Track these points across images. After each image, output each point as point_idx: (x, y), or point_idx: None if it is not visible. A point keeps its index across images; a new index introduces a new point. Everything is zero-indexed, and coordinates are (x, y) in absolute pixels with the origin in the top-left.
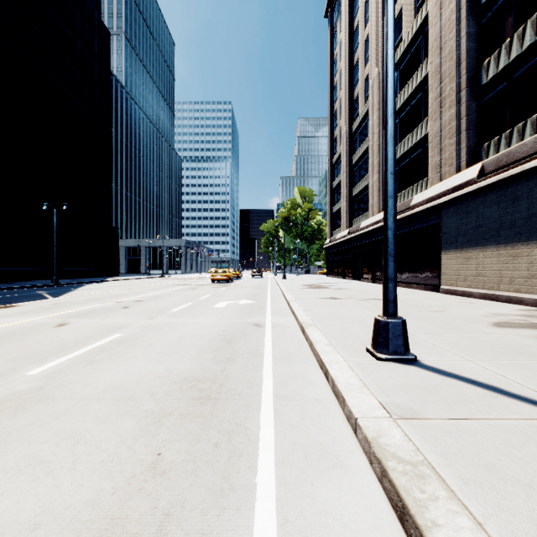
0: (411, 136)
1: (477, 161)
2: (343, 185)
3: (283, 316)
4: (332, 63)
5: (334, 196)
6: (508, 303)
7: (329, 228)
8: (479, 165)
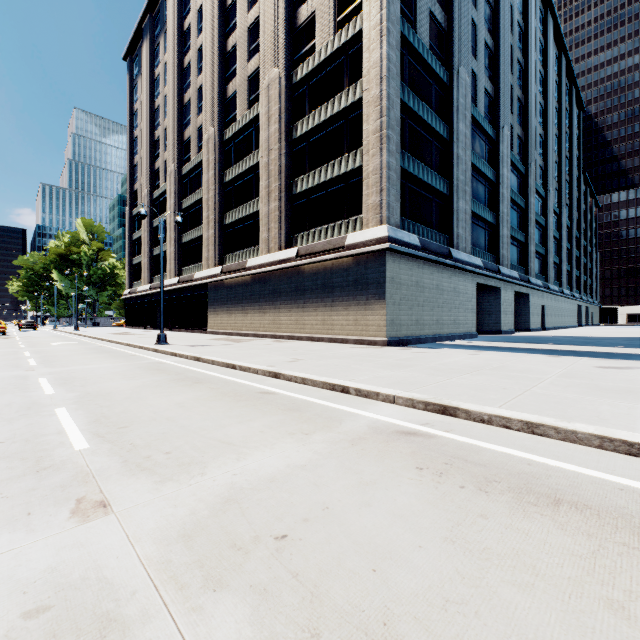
0: (195, 231)
1: (223, 263)
2: (145, 243)
3: (112, 344)
4: (133, 113)
5: (134, 248)
6: (230, 335)
7: (129, 279)
8: (222, 267)
